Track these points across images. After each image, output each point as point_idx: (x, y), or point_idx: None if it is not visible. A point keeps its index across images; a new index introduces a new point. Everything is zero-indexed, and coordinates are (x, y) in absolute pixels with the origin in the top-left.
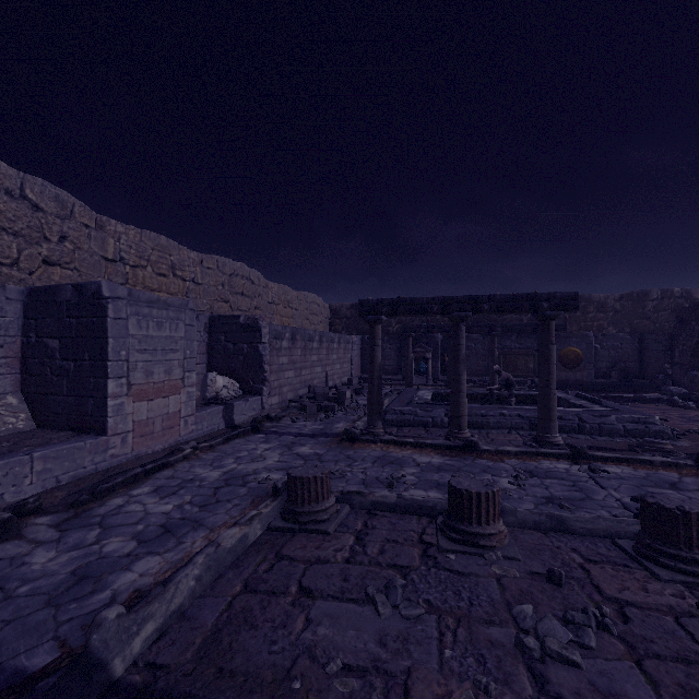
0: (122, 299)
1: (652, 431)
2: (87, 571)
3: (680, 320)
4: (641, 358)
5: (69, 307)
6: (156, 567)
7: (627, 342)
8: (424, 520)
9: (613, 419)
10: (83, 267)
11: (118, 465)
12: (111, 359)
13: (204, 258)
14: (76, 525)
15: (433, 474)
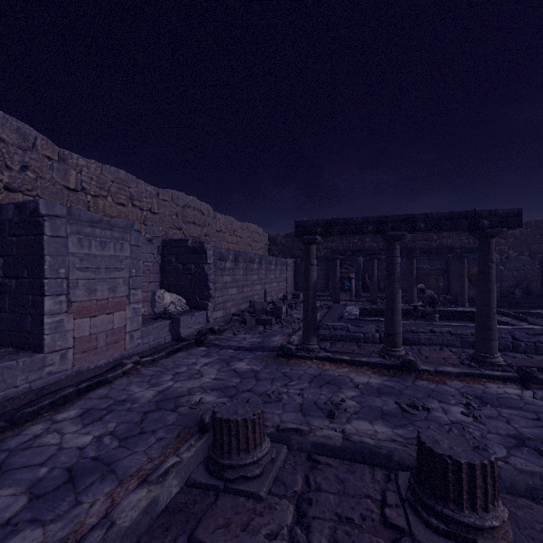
0: (61, 218)
1: None
2: None
3: None
4: (542, 278)
5: (10, 226)
6: None
7: (529, 264)
8: (379, 474)
9: None
10: (45, 194)
11: (55, 382)
12: (48, 277)
13: (160, 191)
14: None
15: (374, 399)
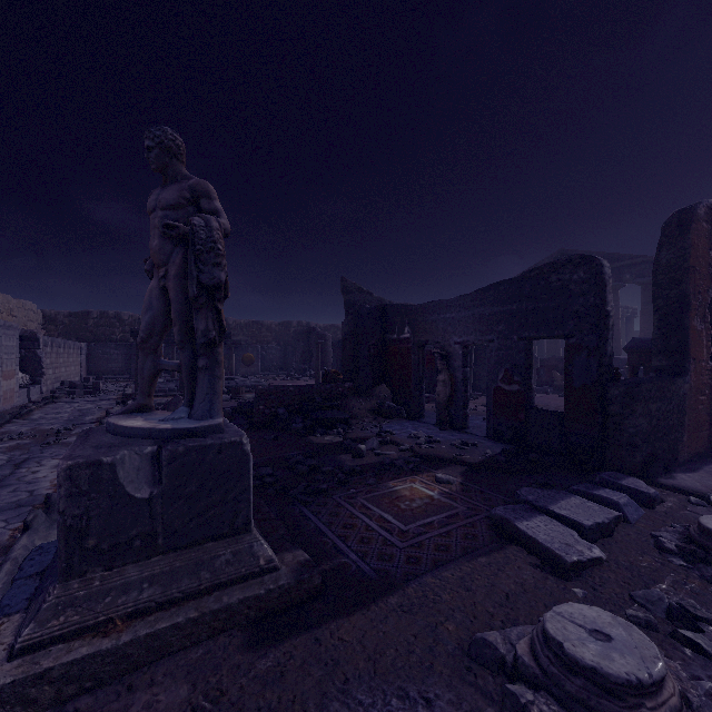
0: (2, 326)
1: (261, 385)
2: (70, 420)
3: (298, 340)
4: (285, 360)
5: None
6: (95, 416)
7: (279, 351)
8: None
9: (248, 382)
10: None
11: (2, 412)
12: None
13: None
14: (34, 420)
15: None
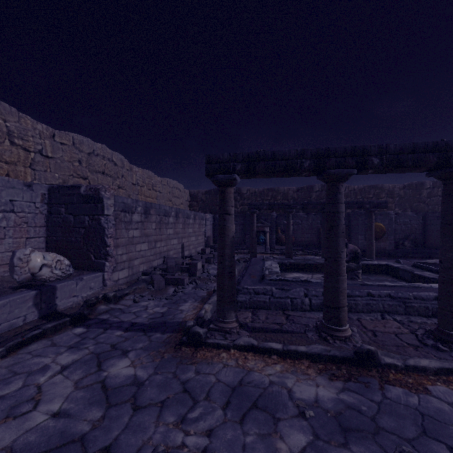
0: None
1: None
2: None
3: None
4: (425, 231)
5: None
6: None
7: (414, 219)
8: None
9: None
10: None
11: None
12: None
13: (57, 132)
14: None
15: None
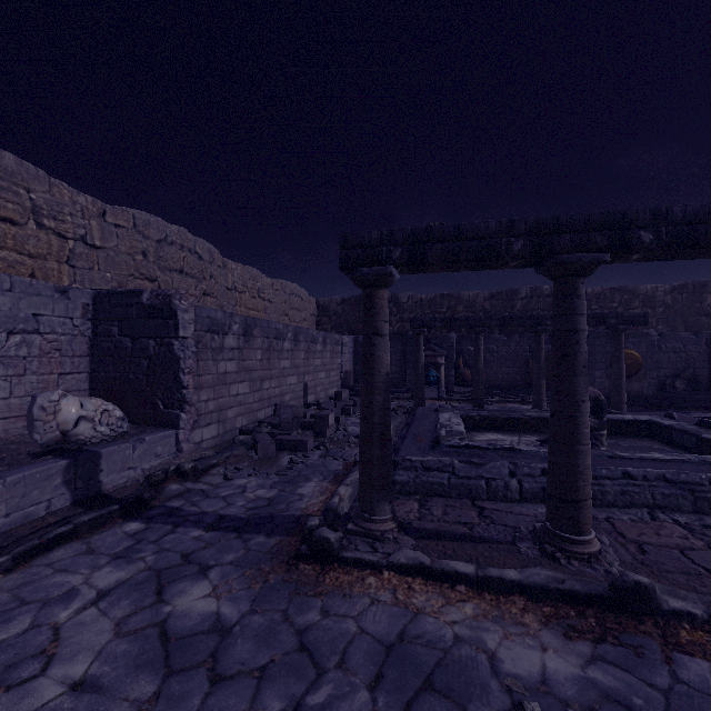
0: None
1: None
2: None
3: None
4: (710, 364)
5: None
6: None
7: (692, 343)
8: None
9: None
10: None
11: None
12: None
13: (109, 208)
14: None
15: None
